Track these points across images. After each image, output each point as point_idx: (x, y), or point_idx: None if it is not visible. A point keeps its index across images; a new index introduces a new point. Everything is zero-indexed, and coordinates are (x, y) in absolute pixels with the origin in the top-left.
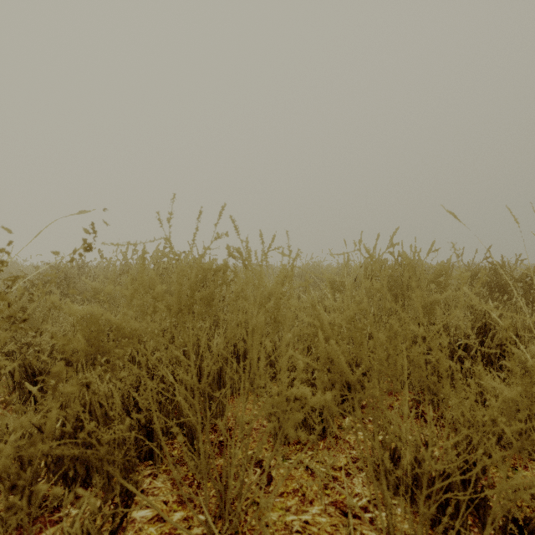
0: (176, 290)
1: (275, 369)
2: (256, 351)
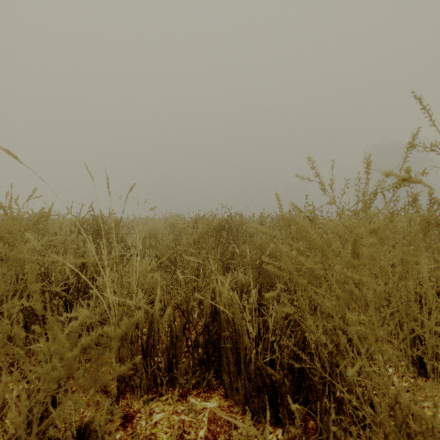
0: None
1: None
2: None
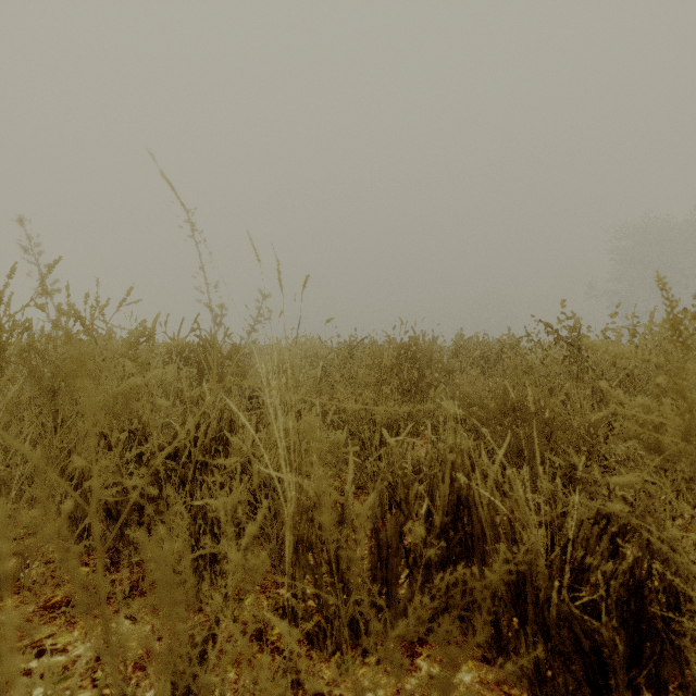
0: None
1: None
2: None
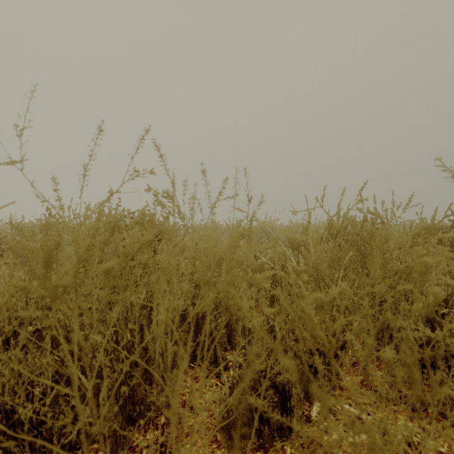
0: (44, 262)
1: (230, 335)
2: (176, 409)
